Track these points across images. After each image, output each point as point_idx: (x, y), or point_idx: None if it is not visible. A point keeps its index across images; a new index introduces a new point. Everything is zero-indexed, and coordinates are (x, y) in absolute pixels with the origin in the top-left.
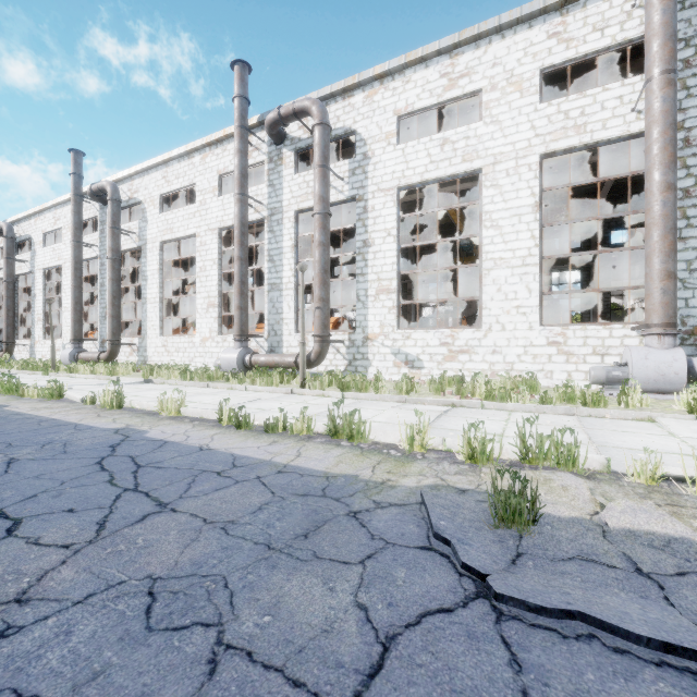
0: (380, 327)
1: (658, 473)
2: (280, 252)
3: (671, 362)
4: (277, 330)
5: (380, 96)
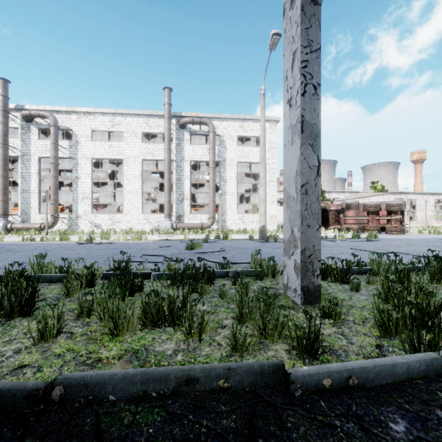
0: (84, 212)
1: (119, 239)
2: (29, 174)
3: (168, 224)
4: (27, 212)
5: (84, 119)
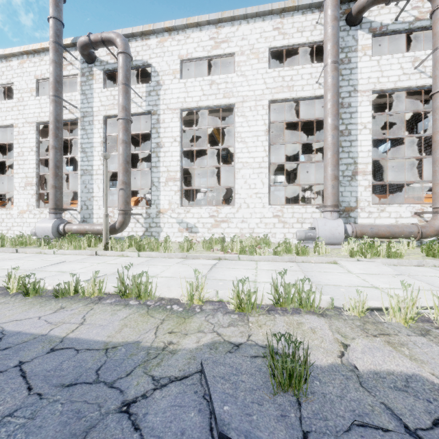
0: (169, 204)
1: (365, 307)
2: (91, 145)
3: (337, 227)
4: (88, 205)
5: (169, 43)
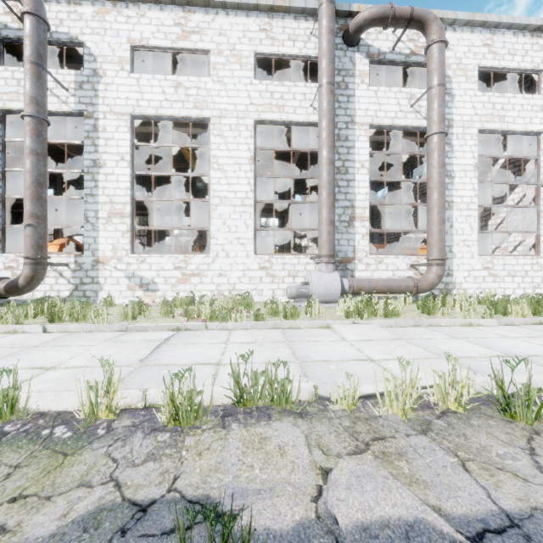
0: (113, 250)
1: (356, 396)
2: None
3: (333, 281)
4: None
5: (113, 17)
